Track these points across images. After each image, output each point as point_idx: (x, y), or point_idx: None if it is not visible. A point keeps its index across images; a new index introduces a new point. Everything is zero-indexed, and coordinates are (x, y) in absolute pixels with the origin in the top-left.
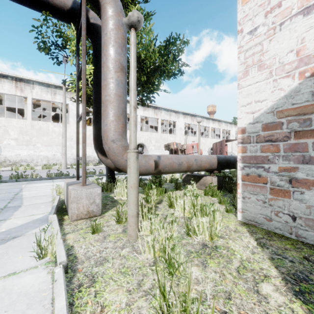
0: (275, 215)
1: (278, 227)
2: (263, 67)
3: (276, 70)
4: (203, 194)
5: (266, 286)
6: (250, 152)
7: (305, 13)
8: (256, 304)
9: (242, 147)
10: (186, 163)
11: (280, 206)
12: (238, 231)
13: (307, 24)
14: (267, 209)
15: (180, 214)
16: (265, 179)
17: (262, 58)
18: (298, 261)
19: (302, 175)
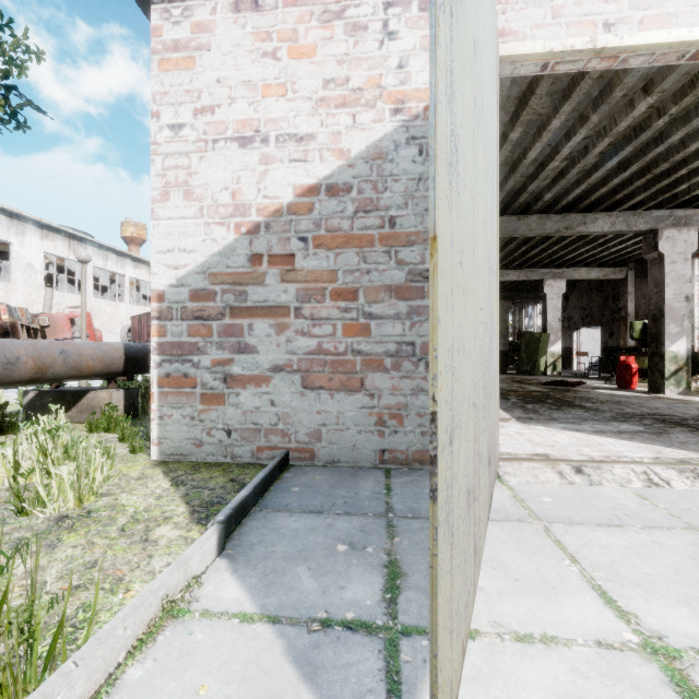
0: (208, 435)
1: (211, 453)
2: (192, 197)
3: (209, 209)
4: (86, 431)
5: (163, 528)
6: (173, 336)
7: (241, 144)
8: (138, 554)
9: (159, 327)
10: (31, 361)
11: (214, 419)
12: (145, 477)
13: (243, 161)
14: (197, 428)
15: (4, 483)
16: (195, 380)
17: (190, 180)
18: (221, 486)
19: (238, 370)
